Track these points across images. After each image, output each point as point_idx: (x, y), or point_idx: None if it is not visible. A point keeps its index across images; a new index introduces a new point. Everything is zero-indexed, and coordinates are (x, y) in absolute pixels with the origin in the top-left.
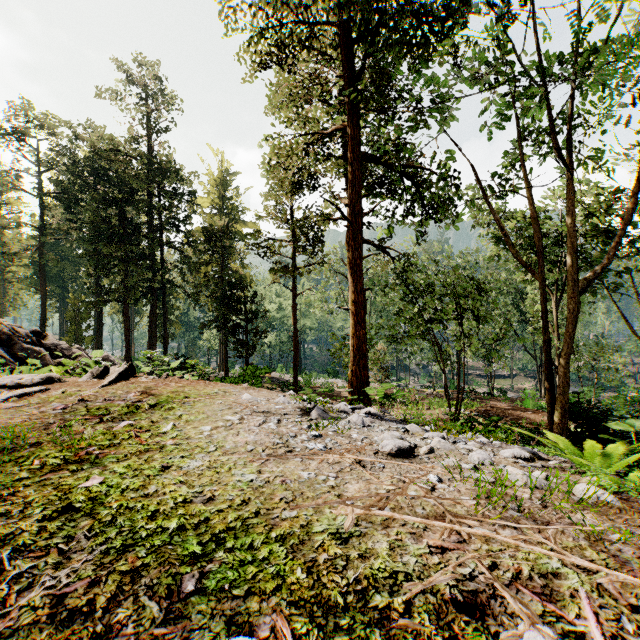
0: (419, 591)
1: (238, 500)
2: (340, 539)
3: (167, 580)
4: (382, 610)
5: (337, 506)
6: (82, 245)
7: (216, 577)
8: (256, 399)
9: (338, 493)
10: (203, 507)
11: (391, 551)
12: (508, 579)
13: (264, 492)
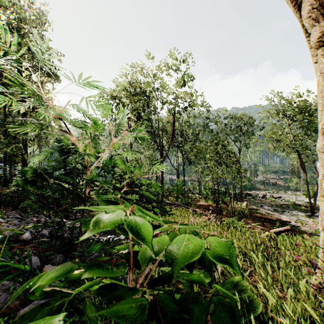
0: None
1: None
2: None
3: None
4: None
5: None
6: None
7: None
8: None
9: None
10: None
11: None
12: None
13: None
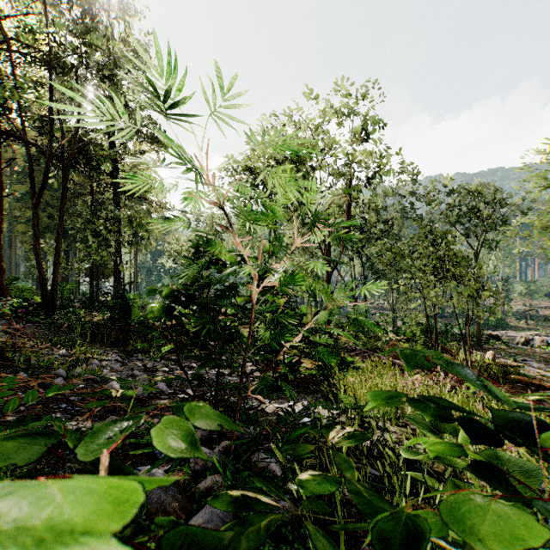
0: None
1: None
2: None
3: None
4: None
5: None
6: None
7: None
8: None
9: None
10: None
11: None
12: None
13: None
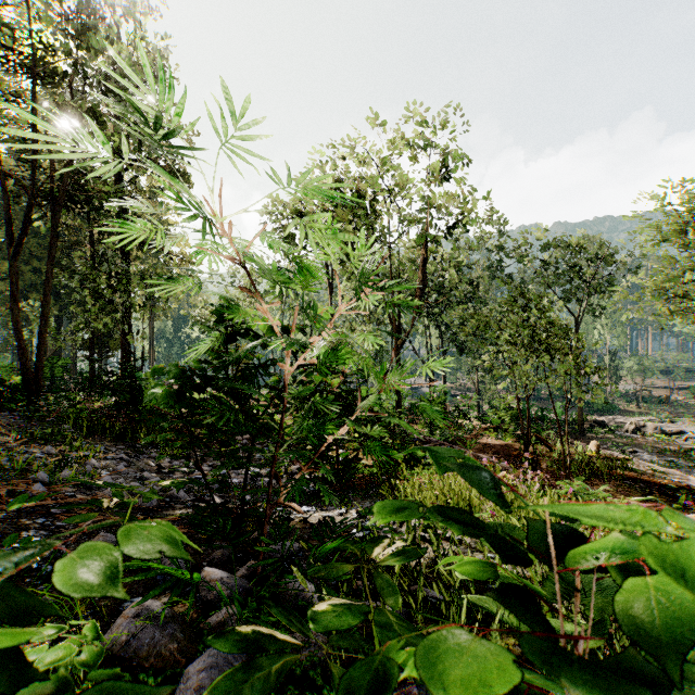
0: None
1: None
2: None
3: None
4: None
5: None
6: None
7: None
8: None
9: None
10: None
11: None
12: None
13: None
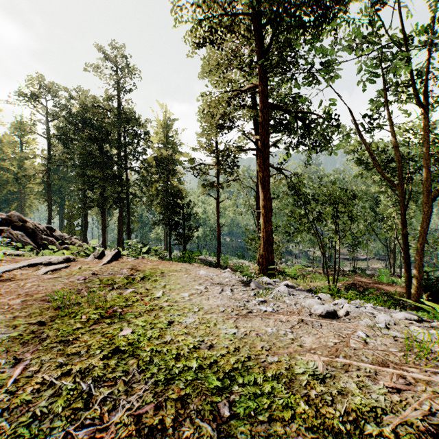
0: (397, 422)
1: (232, 347)
2: (318, 379)
3: (208, 406)
4: (377, 437)
5: (304, 354)
6: (74, 169)
7: (241, 405)
8: (209, 274)
9: (299, 344)
10: (209, 352)
11: (360, 390)
12: None
13: (247, 342)
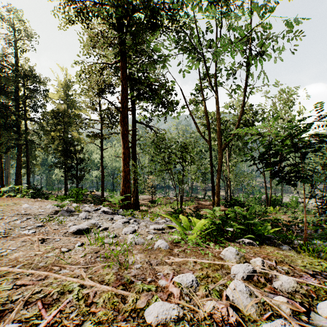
0: None
1: None
2: None
3: None
4: None
5: None
6: None
7: None
8: (31, 207)
9: (0, 259)
10: None
11: None
12: (37, 298)
13: None
